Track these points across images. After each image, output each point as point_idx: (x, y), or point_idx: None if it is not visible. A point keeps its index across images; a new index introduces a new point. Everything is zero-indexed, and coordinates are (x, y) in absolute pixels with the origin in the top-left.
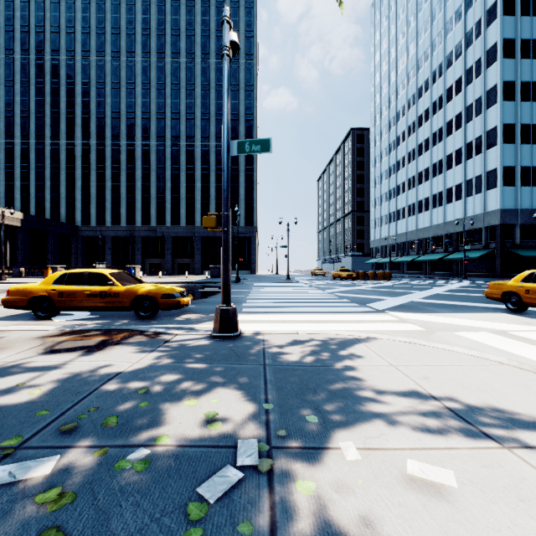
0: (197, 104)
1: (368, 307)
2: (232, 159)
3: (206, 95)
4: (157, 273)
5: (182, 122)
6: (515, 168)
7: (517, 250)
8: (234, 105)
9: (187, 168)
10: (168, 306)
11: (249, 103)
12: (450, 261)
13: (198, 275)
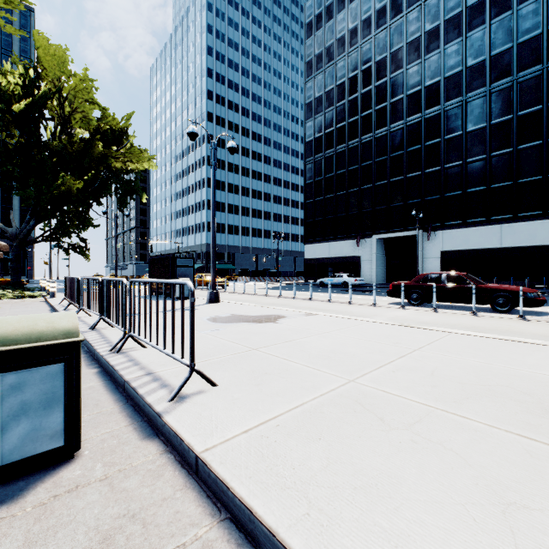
0: None
1: None
2: None
3: None
4: None
5: None
6: None
7: None
8: None
9: None
10: (22, 285)
11: None
12: None
13: None
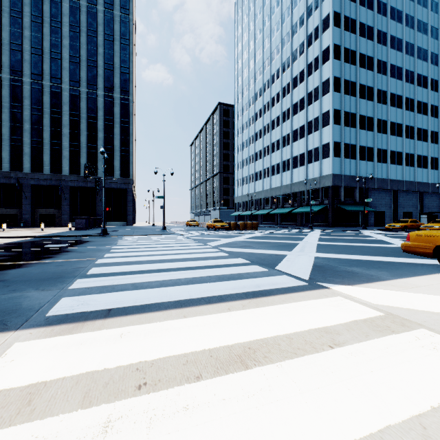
0: (64, 44)
1: (286, 275)
2: (106, 109)
3: (75, 37)
4: (12, 225)
5: (46, 60)
6: (341, 144)
7: (343, 206)
8: (109, 55)
9: (51, 111)
10: None
11: (124, 56)
12: (296, 214)
13: (63, 227)
